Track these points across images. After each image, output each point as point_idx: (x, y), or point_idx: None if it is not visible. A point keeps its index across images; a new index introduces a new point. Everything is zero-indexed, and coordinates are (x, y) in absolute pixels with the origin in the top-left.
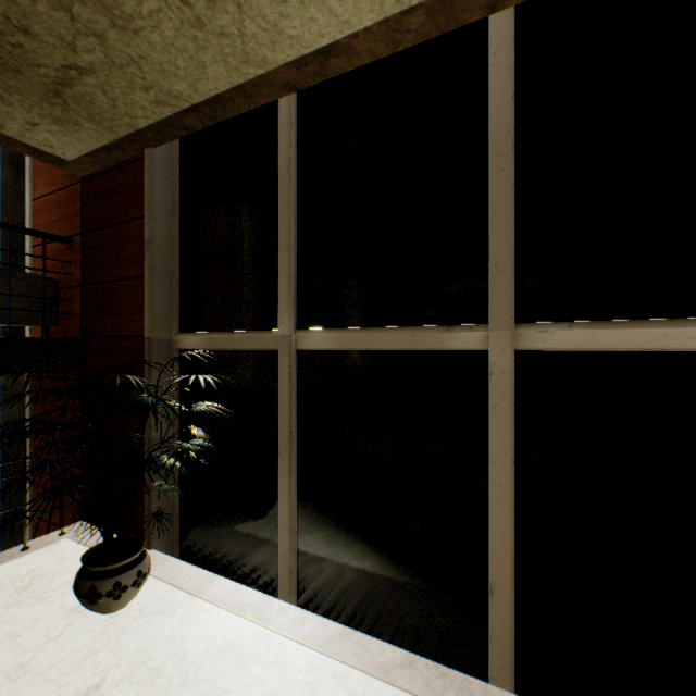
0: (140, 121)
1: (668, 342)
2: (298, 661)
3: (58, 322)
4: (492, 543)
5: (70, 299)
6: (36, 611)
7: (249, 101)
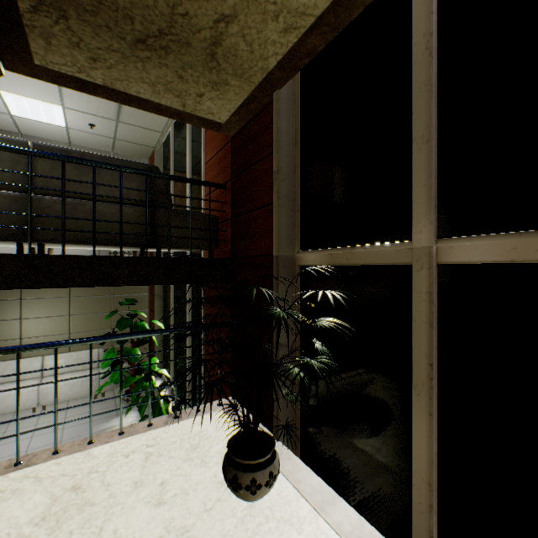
0: (270, 61)
1: None
2: None
3: (217, 247)
4: None
5: (224, 230)
6: (199, 473)
7: None
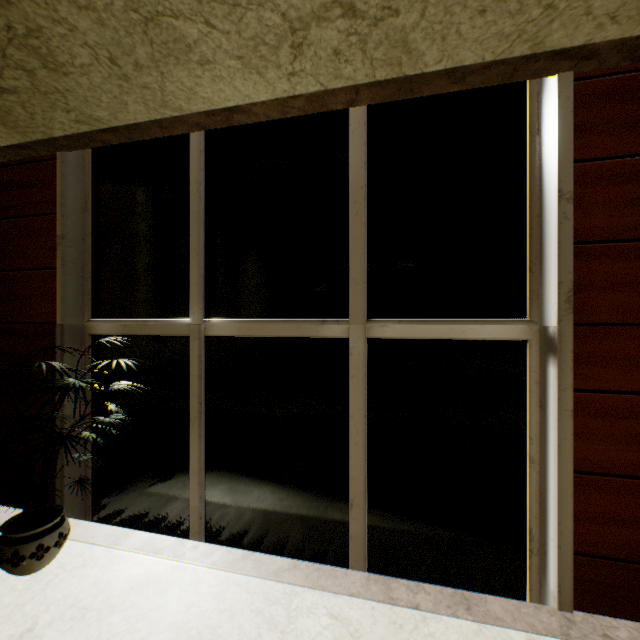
0: (57, 131)
1: (453, 333)
2: (209, 580)
3: None
4: (351, 472)
5: None
6: None
7: (164, 131)
